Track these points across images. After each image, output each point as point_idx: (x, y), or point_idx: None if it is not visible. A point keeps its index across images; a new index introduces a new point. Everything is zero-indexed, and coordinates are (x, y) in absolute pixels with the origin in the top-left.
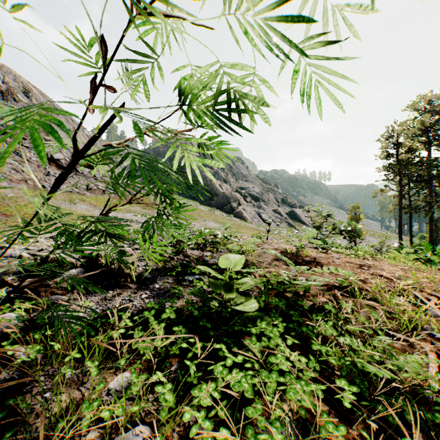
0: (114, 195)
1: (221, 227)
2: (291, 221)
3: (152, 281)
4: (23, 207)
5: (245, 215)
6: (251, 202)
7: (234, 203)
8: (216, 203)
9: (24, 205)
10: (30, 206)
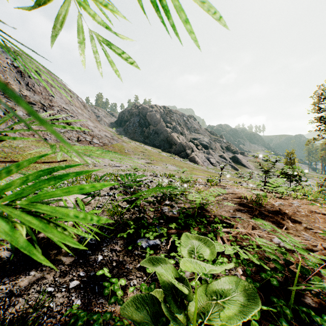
0: (97, 145)
1: (178, 170)
2: (234, 164)
3: (96, 248)
4: (28, 155)
5: (197, 160)
6: (201, 149)
7: (189, 150)
8: (174, 151)
9: (29, 153)
10: (33, 154)
